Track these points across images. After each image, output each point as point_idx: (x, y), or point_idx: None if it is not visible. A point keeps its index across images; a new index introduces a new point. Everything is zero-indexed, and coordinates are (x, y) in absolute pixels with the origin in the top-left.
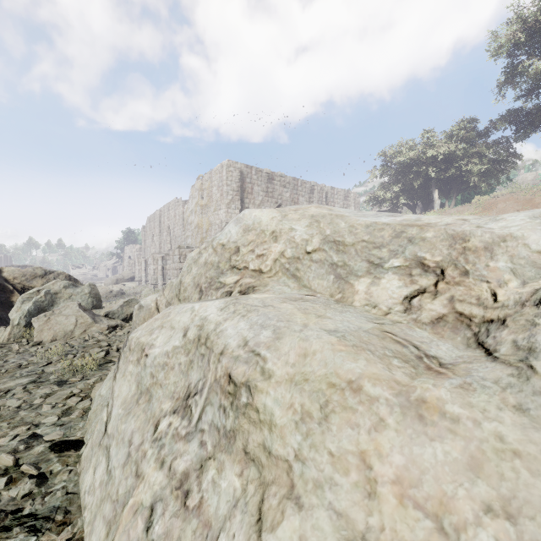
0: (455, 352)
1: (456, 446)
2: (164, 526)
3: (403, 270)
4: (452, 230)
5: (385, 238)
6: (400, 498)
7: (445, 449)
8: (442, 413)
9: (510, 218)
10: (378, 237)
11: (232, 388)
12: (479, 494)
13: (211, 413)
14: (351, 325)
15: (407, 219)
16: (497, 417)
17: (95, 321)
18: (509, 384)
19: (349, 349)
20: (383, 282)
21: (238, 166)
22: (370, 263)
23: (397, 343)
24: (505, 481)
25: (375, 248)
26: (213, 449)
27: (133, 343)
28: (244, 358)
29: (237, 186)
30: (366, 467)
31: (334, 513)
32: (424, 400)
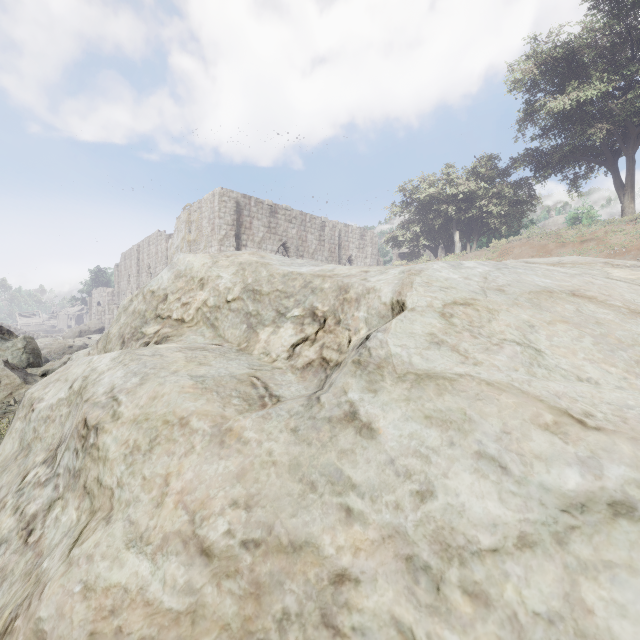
0: (301, 392)
1: (236, 462)
2: (2, 562)
3: (299, 320)
4: (342, 282)
5: (296, 288)
6: (177, 503)
7: (227, 464)
8: (239, 438)
9: (391, 272)
10: (290, 287)
11: (85, 431)
12: (233, 493)
13: (67, 457)
14: (225, 371)
15: (324, 269)
16: (276, 438)
17: (27, 382)
18: (297, 412)
19: (197, 391)
20: (281, 331)
21: (234, 196)
22: (278, 312)
23: (251, 386)
24: (257, 483)
25: (286, 297)
26: (63, 490)
27: (27, 399)
28: (103, 404)
29: (233, 219)
30: (165, 485)
31: (129, 523)
32: (232, 429)
